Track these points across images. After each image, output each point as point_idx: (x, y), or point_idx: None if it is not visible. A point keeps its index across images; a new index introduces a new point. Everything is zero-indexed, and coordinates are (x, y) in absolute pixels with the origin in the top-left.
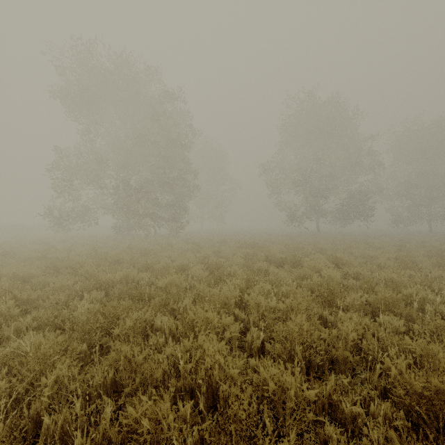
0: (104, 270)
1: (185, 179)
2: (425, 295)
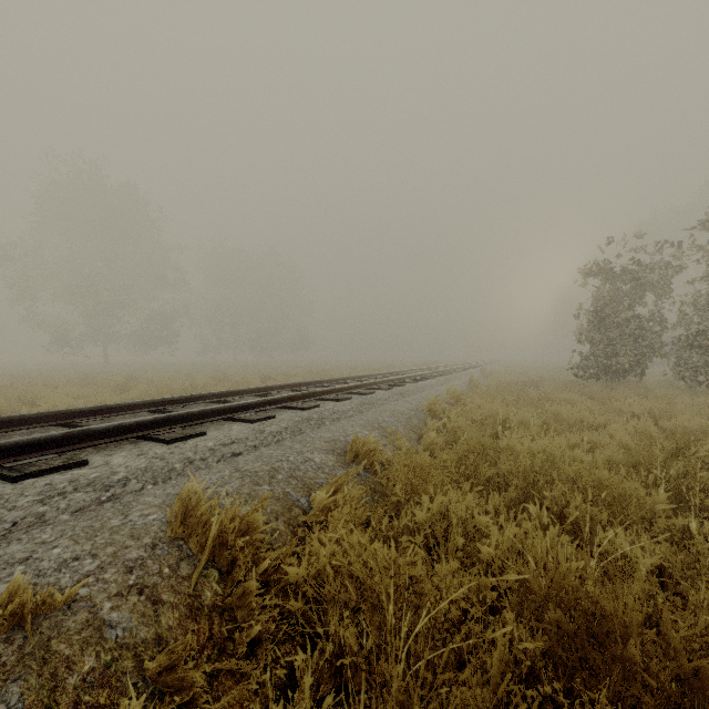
0: None
1: None
2: (185, 385)
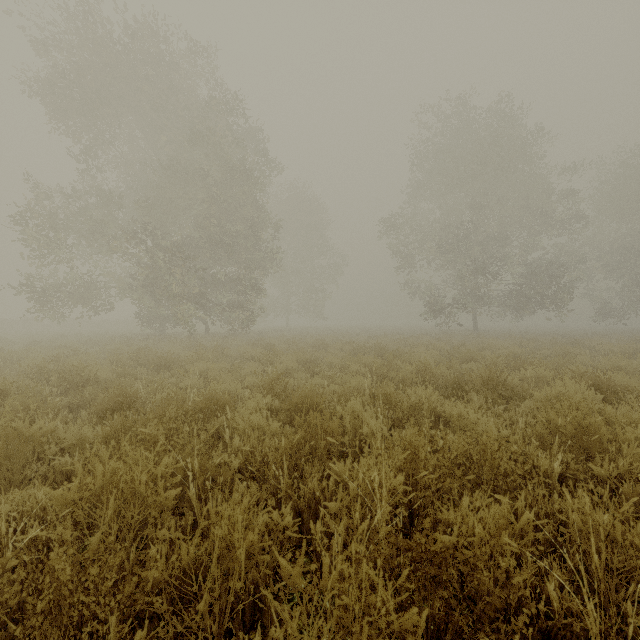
0: (2, 411)
1: (257, 238)
2: None
